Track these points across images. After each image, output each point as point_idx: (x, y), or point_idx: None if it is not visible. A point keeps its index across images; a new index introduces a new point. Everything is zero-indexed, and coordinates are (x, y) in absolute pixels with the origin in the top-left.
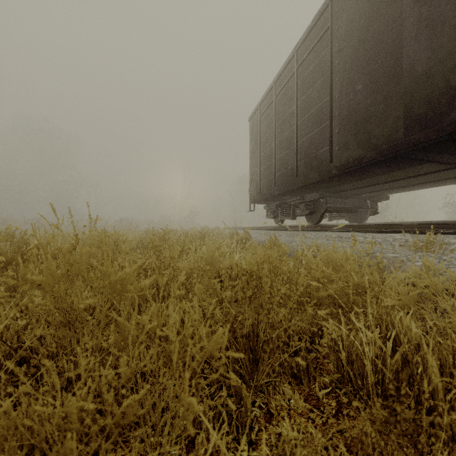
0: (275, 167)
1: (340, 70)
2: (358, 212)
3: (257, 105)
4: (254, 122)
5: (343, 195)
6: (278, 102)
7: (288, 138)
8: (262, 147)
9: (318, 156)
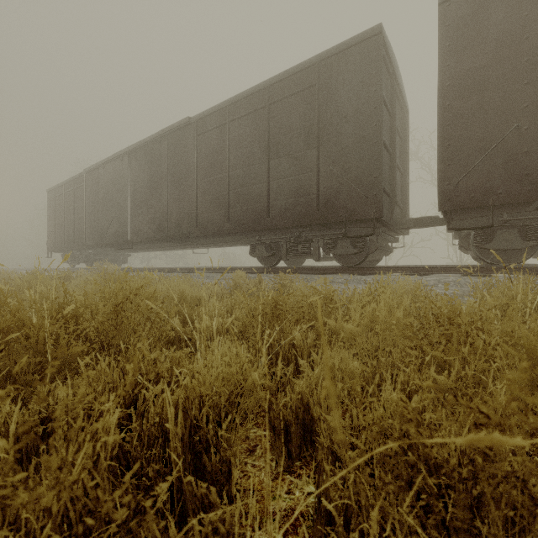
0: (64, 234)
1: (88, 206)
2: (118, 261)
3: (53, 187)
4: (51, 196)
5: (104, 253)
6: (66, 197)
7: (71, 221)
8: (57, 217)
9: (82, 237)
